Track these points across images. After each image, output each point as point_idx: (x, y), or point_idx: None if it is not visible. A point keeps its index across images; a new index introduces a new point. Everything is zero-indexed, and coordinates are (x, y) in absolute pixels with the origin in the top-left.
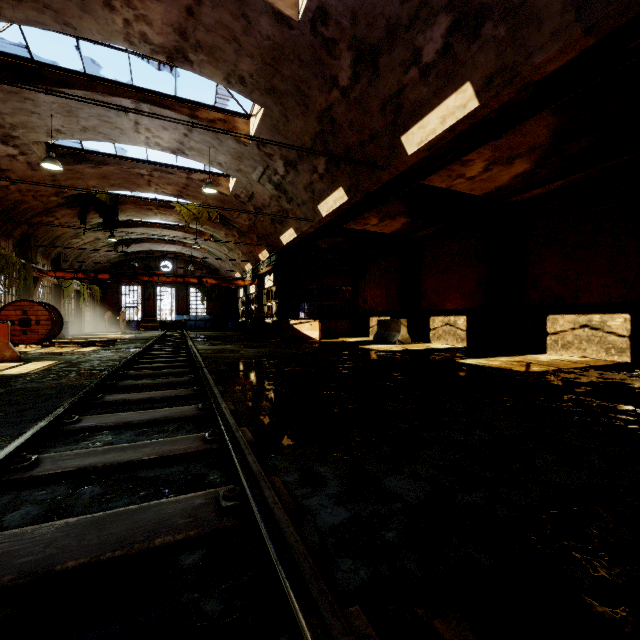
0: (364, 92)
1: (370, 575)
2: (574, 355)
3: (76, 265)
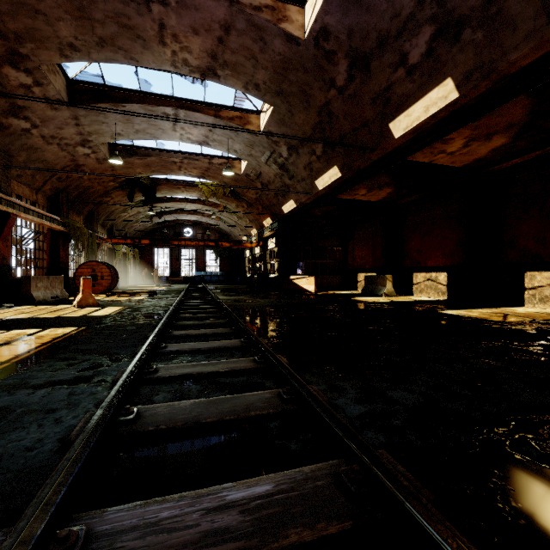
0: (357, 89)
1: (386, 440)
2: None
3: (123, 233)
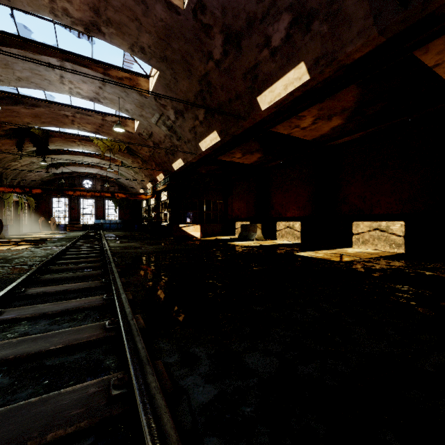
0: (231, 64)
1: None
2: (370, 248)
3: (15, 182)
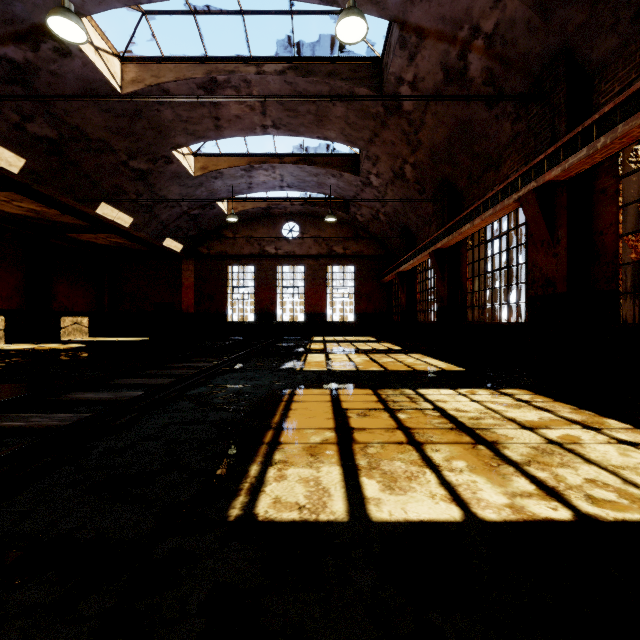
0: None
1: None
2: None
3: None
